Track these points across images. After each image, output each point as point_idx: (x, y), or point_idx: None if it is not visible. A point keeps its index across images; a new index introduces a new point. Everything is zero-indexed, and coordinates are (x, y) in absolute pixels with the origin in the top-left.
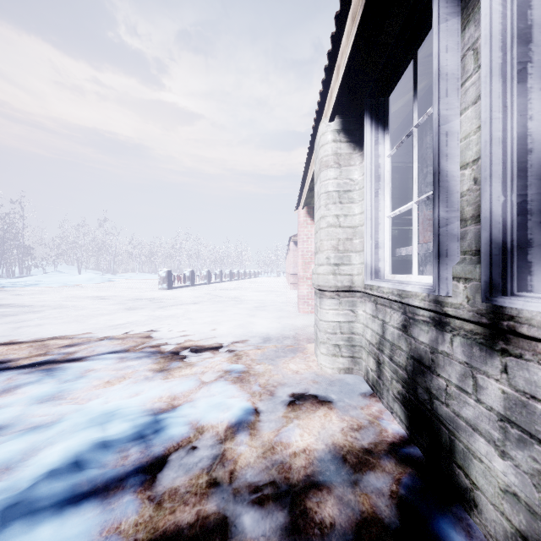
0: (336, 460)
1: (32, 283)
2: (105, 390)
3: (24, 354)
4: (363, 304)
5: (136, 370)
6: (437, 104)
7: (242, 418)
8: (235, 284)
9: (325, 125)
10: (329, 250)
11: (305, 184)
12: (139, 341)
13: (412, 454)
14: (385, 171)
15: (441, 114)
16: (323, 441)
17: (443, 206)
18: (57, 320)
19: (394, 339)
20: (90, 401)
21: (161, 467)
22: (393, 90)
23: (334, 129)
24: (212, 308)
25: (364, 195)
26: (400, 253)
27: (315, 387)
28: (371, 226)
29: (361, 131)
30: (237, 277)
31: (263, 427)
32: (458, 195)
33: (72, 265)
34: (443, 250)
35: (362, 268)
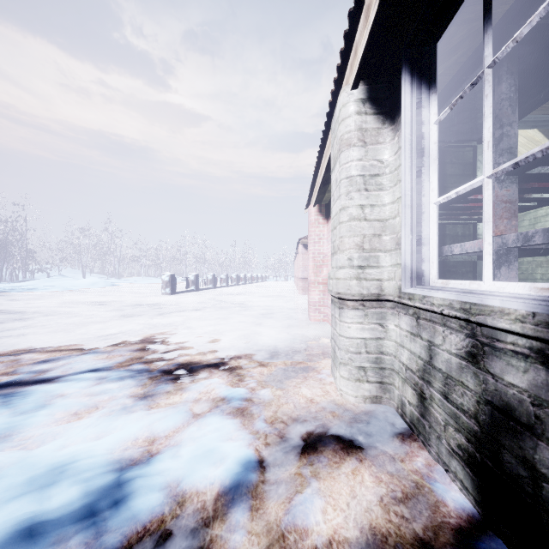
0: None
1: (32, 288)
2: (66, 428)
3: None
4: (396, 317)
5: (114, 397)
6: None
7: (239, 479)
8: (241, 288)
9: (347, 94)
10: (351, 249)
11: (317, 178)
12: (128, 355)
13: None
14: (430, 143)
15: None
16: (355, 522)
17: None
18: (44, 329)
19: (451, 370)
20: (43, 445)
21: None
22: (444, 31)
23: (358, 98)
24: (215, 315)
25: (402, 176)
26: (450, 251)
27: (336, 424)
28: (411, 217)
29: (392, 99)
30: (243, 281)
31: (268, 493)
32: None
33: (77, 269)
34: None
35: (395, 271)
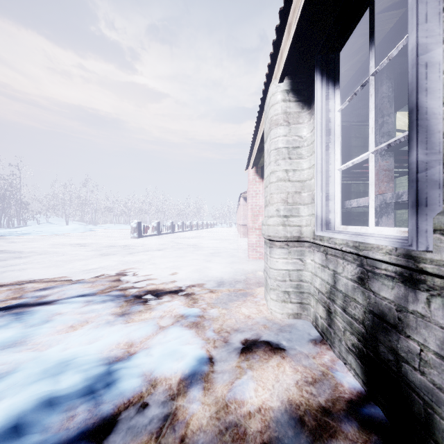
0: (293, 422)
1: (26, 232)
2: (66, 336)
3: (1, 297)
4: (312, 254)
5: (99, 314)
6: (415, 31)
7: (195, 370)
8: (194, 233)
9: (275, 86)
10: (278, 203)
11: (254, 146)
12: (107, 284)
13: (373, 416)
14: (335, 125)
15: (420, 42)
16: (278, 397)
17: (422, 148)
18: (39, 265)
19: (348, 290)
20: (50, 347)
21: (108, 431)
22: (344, 44)
23: (283, 90)
24: (174, 254)
25: (315, 149)
26: (350, 205)
27: (267, 333)
28: (321, 179)
29: (309, 91)
30: (196, 227)
31: (216, 379)
32: (440, 135)
33: (61, 218)
34: (422, 198)
35: (310, 219)
